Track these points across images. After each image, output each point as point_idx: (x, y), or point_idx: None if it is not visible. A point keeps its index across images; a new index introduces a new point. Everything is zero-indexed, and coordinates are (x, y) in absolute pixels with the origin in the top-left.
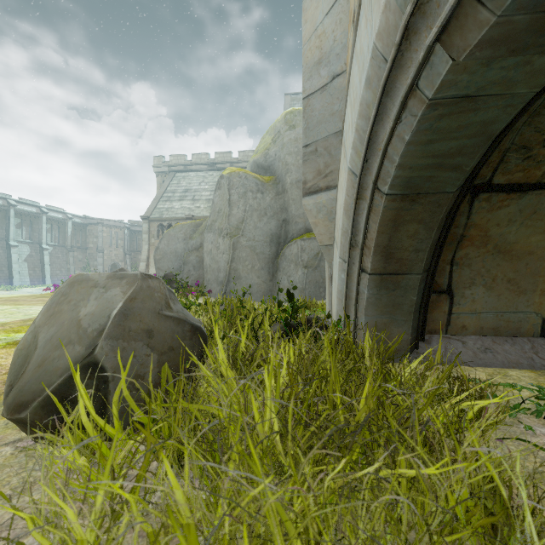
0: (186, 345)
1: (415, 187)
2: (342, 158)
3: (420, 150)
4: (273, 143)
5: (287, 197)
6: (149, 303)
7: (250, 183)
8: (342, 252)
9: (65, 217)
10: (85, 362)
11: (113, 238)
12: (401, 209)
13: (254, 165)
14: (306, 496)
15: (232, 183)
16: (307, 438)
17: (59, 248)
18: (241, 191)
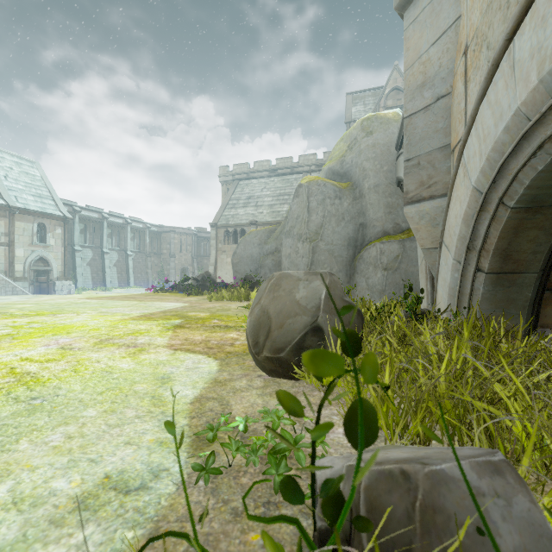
0: (356, 322)
1: (540, 202)
2: (461, 176)
3: (549, 175)
4: (349, 150)
5: (364, 201)
6: (337, 291)
7: (329, 190)
8: (457, 255)
9: (145, 226)
10: (312, 326)
11: (183, 244)
12: (523, 219)
13: (329, 172)
14: (506, 386)
15: (310, 191)
16: (489, 367)
17: (139, 254)
18: (319, 198)
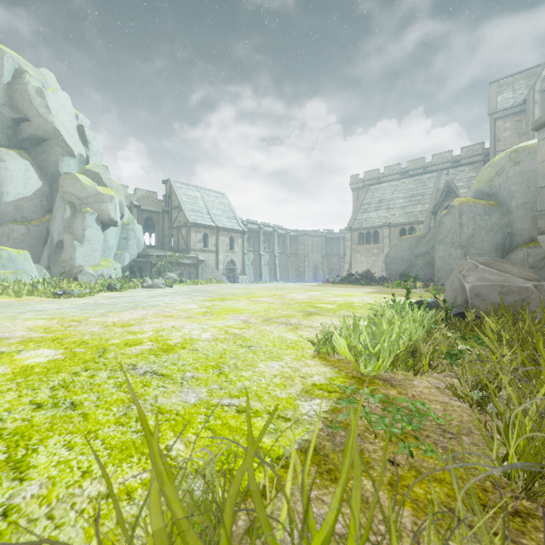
0: None
1: None
2: None
3: None
4: (497, 176)
5: (512, 216)
6: None
7: (478, 210)
8: None
9: (286, 232)
10: None
11: (314, 245)
12: None
13: (477, 193)
14: None
15: (462, 211)
16: None
17: (282, 255)
18: (470, 216)
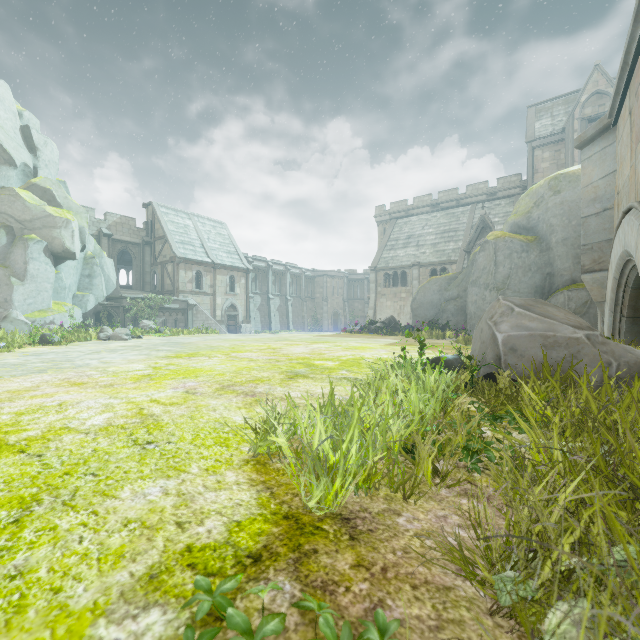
0: None
1: None
2: (610, 268)
3: None
4: (536, 207)
5: (552, 254)
6: None
7: (515, 246)
8: (610, 308)
9: (301, 272)
10: None
11: (335, 287)
12: (639, 292)
13: (514, 226)
14: None
15: (497, 247)
16: None
17: (296, 299)
18: (506, 252)
